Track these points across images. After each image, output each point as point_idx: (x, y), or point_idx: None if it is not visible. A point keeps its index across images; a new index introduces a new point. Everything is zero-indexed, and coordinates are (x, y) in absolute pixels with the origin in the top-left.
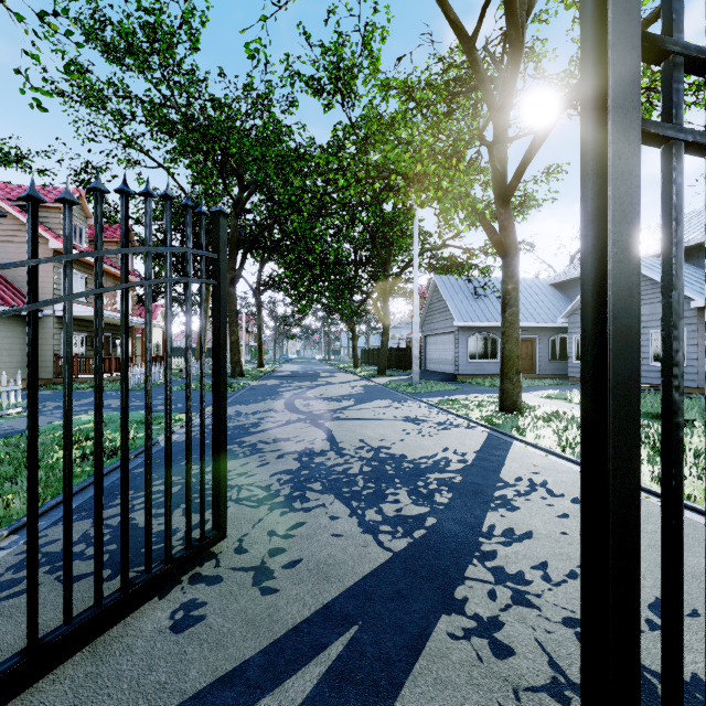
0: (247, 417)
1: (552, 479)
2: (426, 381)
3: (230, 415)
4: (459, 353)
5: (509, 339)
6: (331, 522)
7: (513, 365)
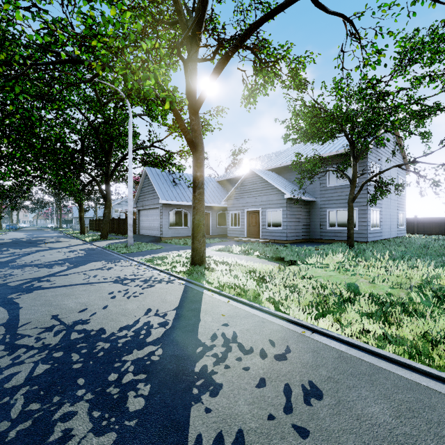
0: None
1: (239, 329)
2: (139, 242)
3: None
4: (163, 222)
5: (198, 211)
6: None
7: (201, 230)
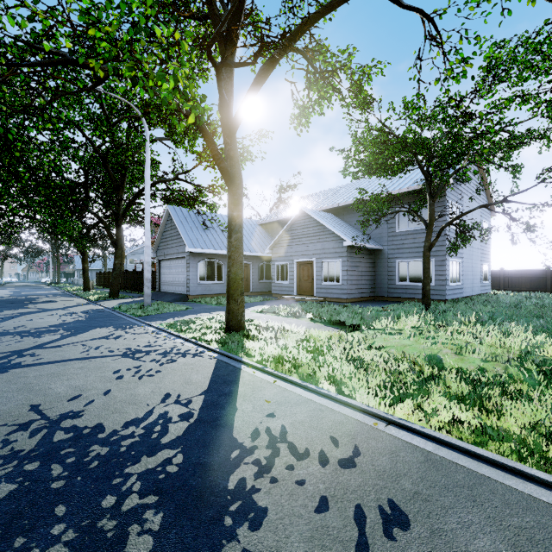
0: None
1: (289, 421)
2: (159, 302)
3: None
4: (190, 276)
5: (234, 262)
6: None
7: (238, 287)
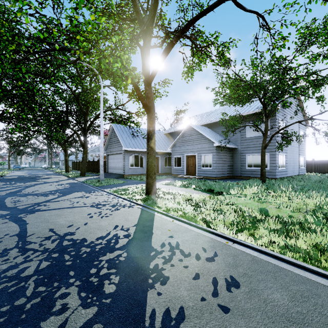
0: None
1: (180, 240)
2: (108, 178)
3: None
4: (125, 164)
5: (150, 156)
6: None
7: (153, 170)
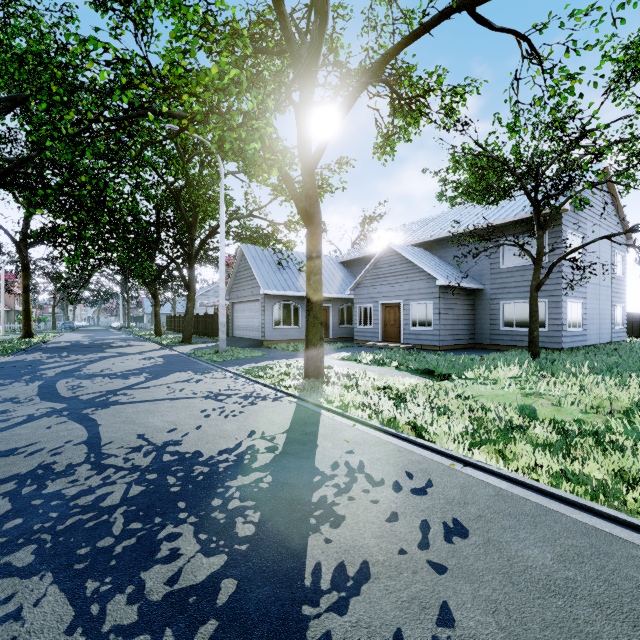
0: None
1: (367, 458)
2: (233, 347)
3: None
4: (265, 320)
5: (313, 306)
6: None
7: (317, 332)
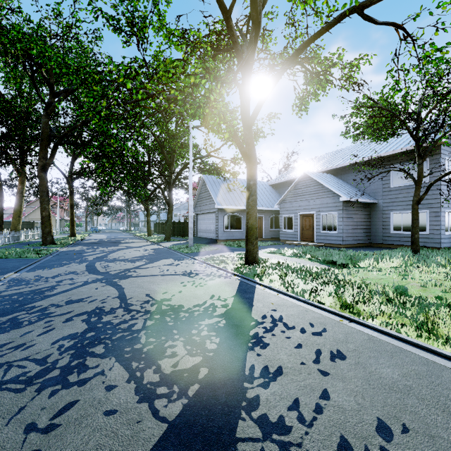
0: (46, 281)
1: (285, 313)
2: (197, 244)
3: (28, 280)
4: (218, 226)
5: (251, 216)
6: (107, 394)
7: (253, 234)
